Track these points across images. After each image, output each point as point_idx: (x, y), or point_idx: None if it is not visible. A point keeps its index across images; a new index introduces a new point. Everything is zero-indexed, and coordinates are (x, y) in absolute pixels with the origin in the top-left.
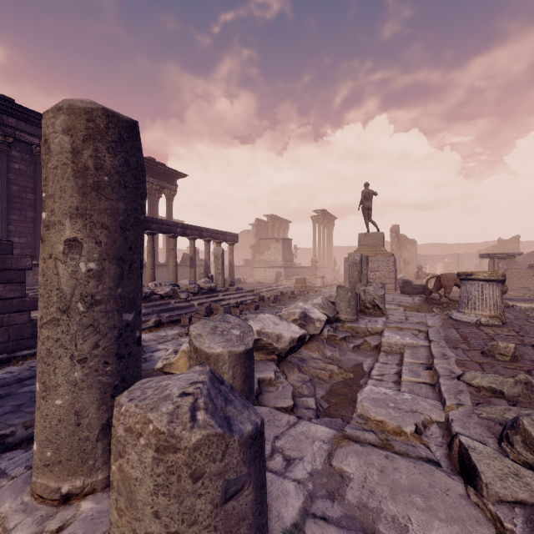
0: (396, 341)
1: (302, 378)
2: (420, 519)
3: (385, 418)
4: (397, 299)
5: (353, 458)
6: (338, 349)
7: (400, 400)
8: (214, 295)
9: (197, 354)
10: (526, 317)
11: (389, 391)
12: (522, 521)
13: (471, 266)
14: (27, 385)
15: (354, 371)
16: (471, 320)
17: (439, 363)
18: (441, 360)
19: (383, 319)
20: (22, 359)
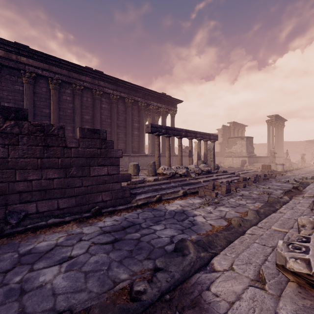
0: None
1: None
2: None
3: None
4: None
5: None
6: None
7: None
8: (211, 175)
9: None
10: None
11: None
12: None
13: None
14: (128, 232)
15: None
16: None
17: None
18: None
19: None
20: (119, 211)
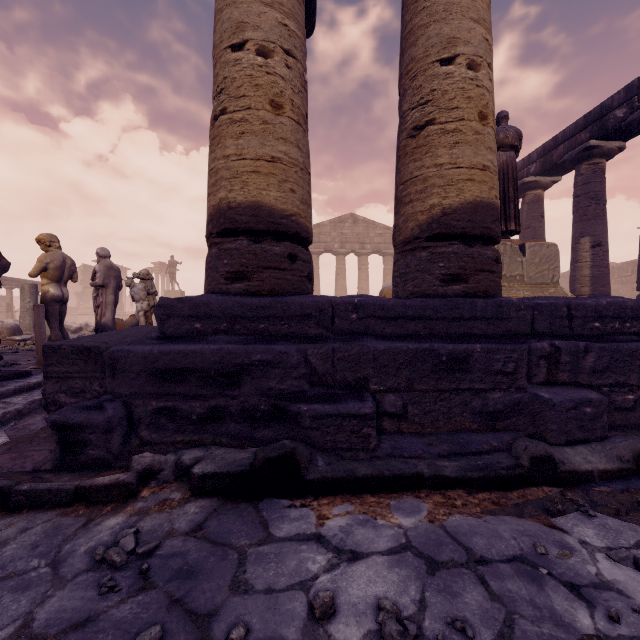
0: None
1: None
2: None
3: None
4: None
5: None
6: None
7: None
8: None
9: None
10: None
11: None
12: None
13: None
14: None
15: None
16: None
17: None
18: None
19: None
20: None
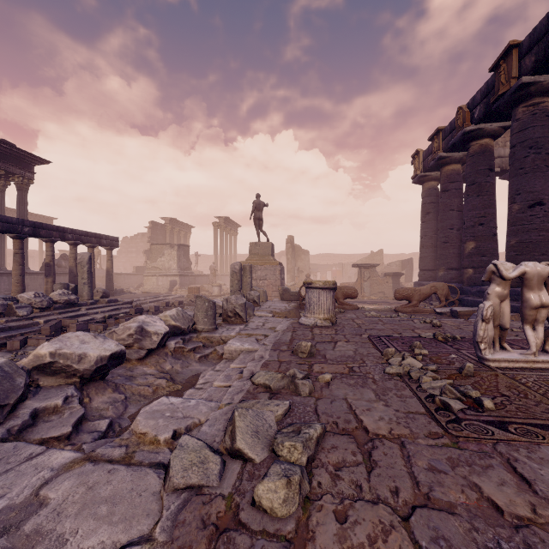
0: (236, 348)
1: (114, 398)
2: (89, 529)
3: (149, 429)
4: (273, 306)
5: (70, 481)
6: (182, 361)
7: (182, 407)
8: (74, 310)
9: None
10: (364, 317)
11: (178, 401)
12: (178, 503)
13: (352, 274)
14: None
15: (186, 382)
16: (311, 323)
17: (249, 366)
18: (253, 363)
19: (241, 326)
20: None
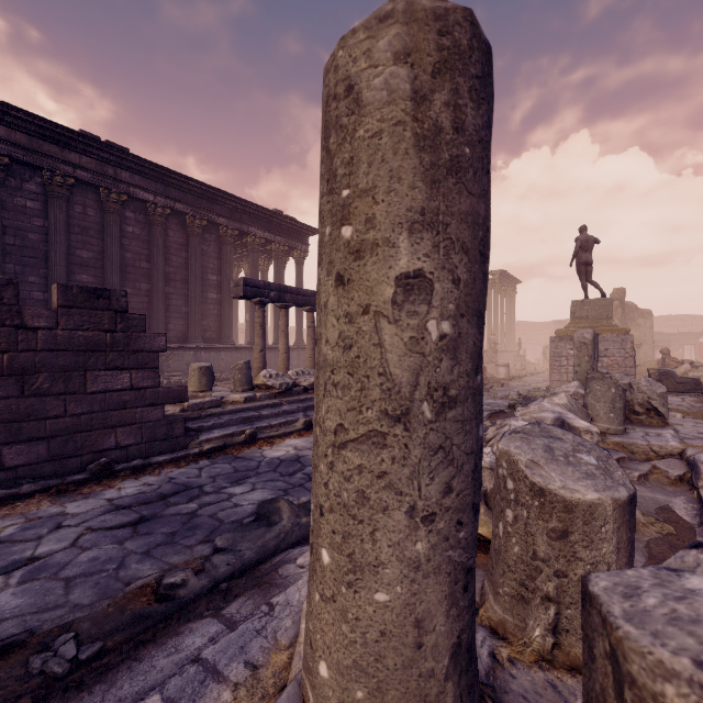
0: None
1: None
2: None
3: None
4: None
5: None
6: None
7: None
8: None
9: (543, 499)
10: None
11: None
12: None
13: None
14: (173, 503)
15: (667, 521)
16: None
17: None
18: None
19: (670, 431)
20: (157, 466)
